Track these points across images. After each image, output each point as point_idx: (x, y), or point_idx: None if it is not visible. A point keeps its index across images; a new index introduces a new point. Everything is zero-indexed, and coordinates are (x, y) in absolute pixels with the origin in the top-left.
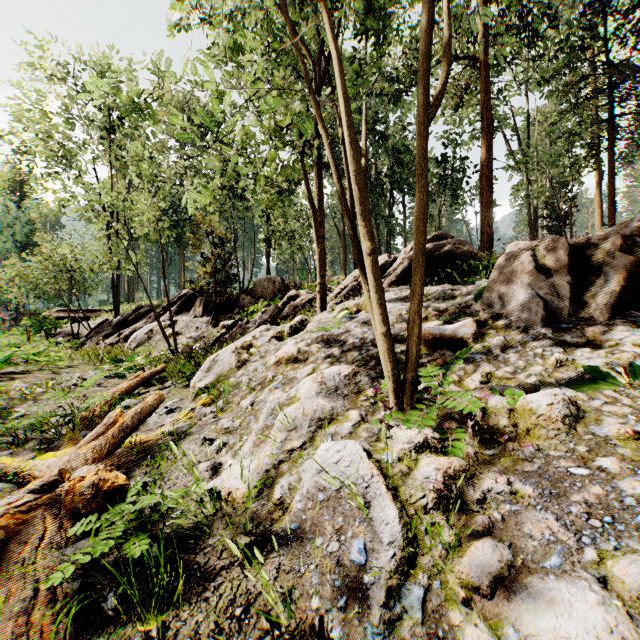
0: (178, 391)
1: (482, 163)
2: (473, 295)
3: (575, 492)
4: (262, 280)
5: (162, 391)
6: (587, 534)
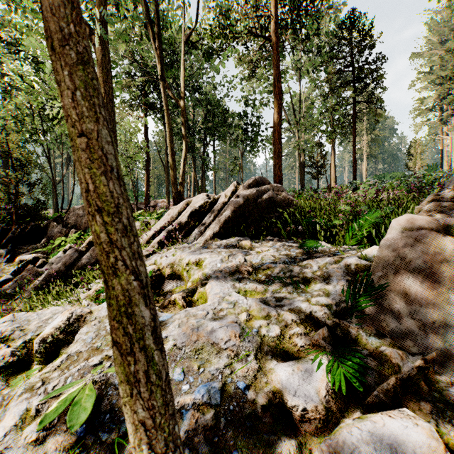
0: None
1: (275, 121)
2: (343, 289)
3: None
4: (77, 208)
5: None
6: None
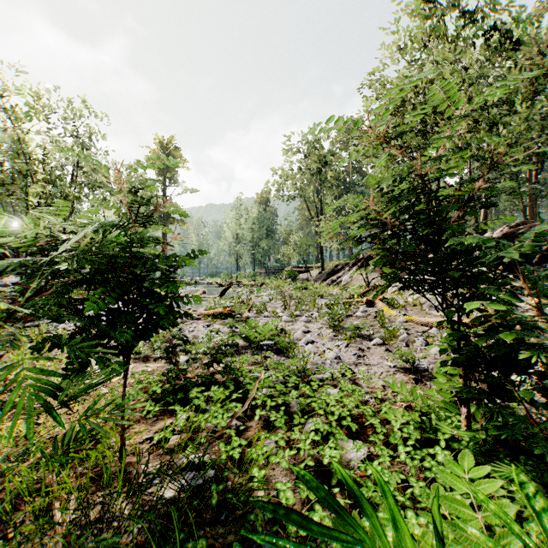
0: None
1: None
2: None
3: None
4: None
5: None
6: None
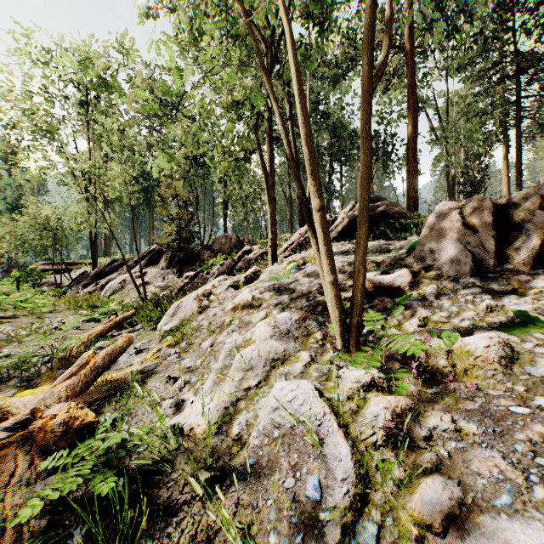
0: (146, 333)
1: (409, 137)
2: (406, 249)
3: (517, 430)
4: (220, 237)
5: (132, 333)
6: (534, 472)
